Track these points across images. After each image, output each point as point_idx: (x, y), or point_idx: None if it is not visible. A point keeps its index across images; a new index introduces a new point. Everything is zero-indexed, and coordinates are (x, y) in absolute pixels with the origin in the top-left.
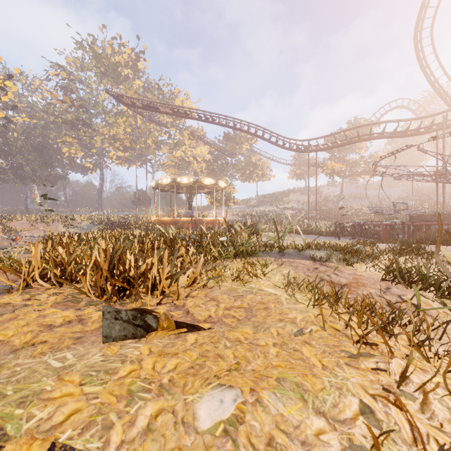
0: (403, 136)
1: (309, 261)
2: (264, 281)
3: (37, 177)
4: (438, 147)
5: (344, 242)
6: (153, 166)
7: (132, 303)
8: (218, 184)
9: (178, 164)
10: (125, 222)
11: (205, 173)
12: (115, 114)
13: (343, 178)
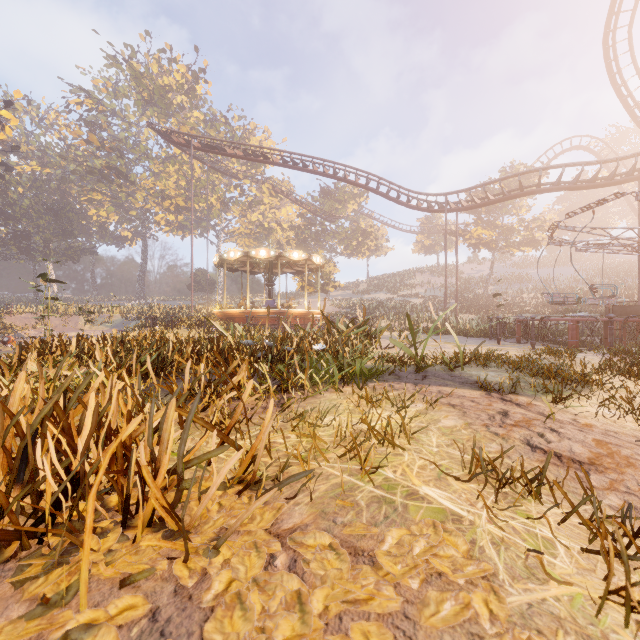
0: (589, 187)
1: (478, 391)
2: (410, 454)
3: (51, 251)
4: (633, 206)
5: (508, 349)
6: (219, 235)
7: (47, 573)
8: (311, 260)
9: (254, 232)
10: (171, 316)
11: (293, 245)
12: (164, 160)
13: (494, 252)
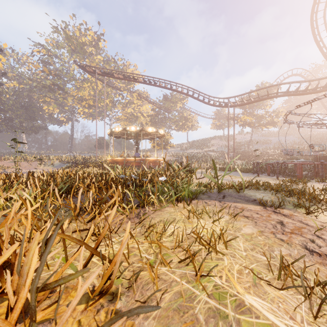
0: (303, 94)
1: (258, 206)
2: (228, 258)
3: (24, 128)
4: (324, 105)
5: (264, 179)
6: (111, 120)
7: None
8: (158, 132)
9: (129, 118)
10: (84, 161)
11: (149, 125)
12: (82, 80)
13: (253, 128)
